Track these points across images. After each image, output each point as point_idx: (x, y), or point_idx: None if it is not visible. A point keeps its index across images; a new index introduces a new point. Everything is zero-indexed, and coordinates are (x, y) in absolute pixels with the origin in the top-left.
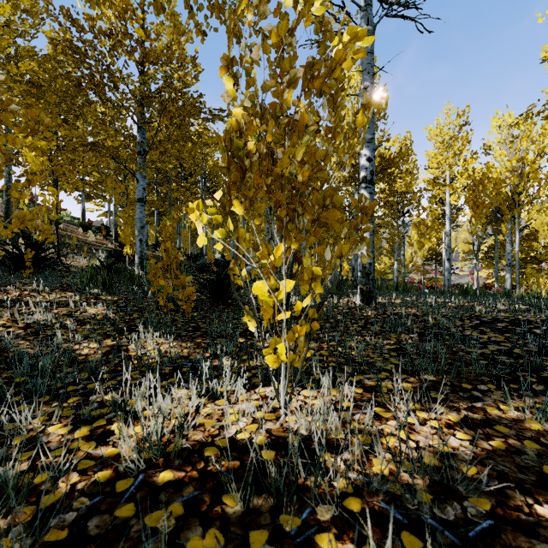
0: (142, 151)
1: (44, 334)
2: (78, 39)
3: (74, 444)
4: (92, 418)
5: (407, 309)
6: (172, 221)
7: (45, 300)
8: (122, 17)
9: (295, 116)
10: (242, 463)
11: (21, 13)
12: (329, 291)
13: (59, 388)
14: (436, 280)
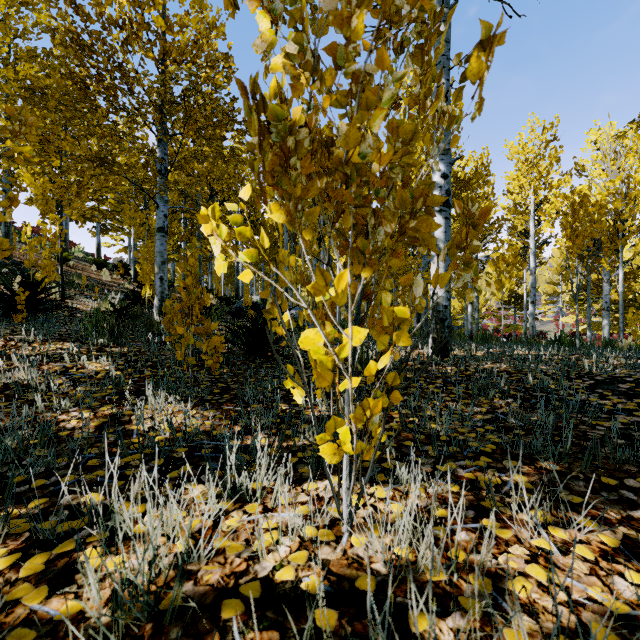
0: (163, 169)
1: (24, 398)
2: (83, 31)
3: (12, 592)
4: (57, 537)
5: (494, 364)
6: (194, 250)
7: (36, 352)
8: (137, 2)
9: (368, 66)
10: (283, 637)
11: (20, 6)
12: (415, 344)
13: (22, 482)
14: (515, 327)
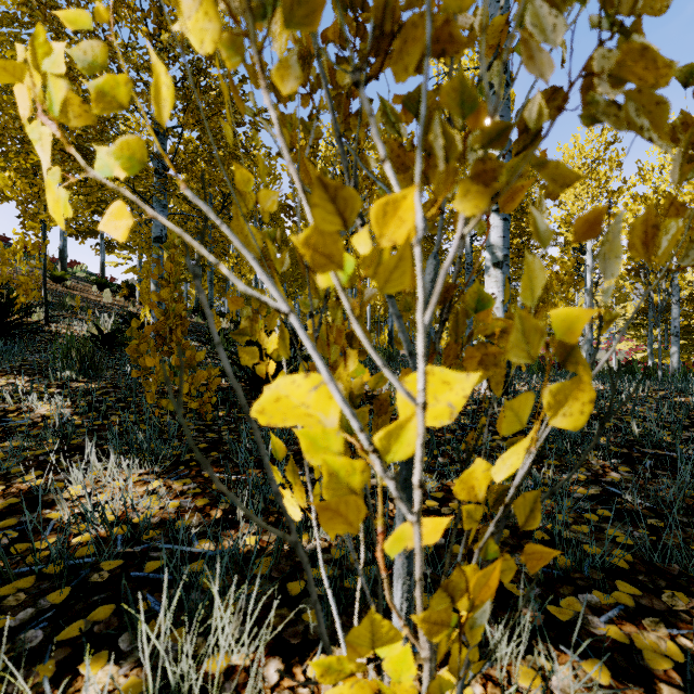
0: (161, 168)
1: None
2: None
3: None
4: None
5: None
6: (171, 251)
7: None
8: None
9: None
10: None
11: None
12: None
13: None
14: None
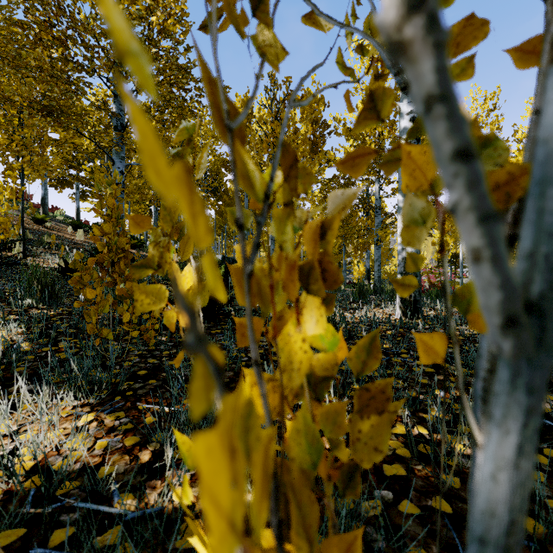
0: (119, 125)
1: None
2: None
3: None
4: None
5: None
6: (112, 187)
7: None
8: None
9: None
10: None
11: None
12: None
13: None
14: (451, 283)
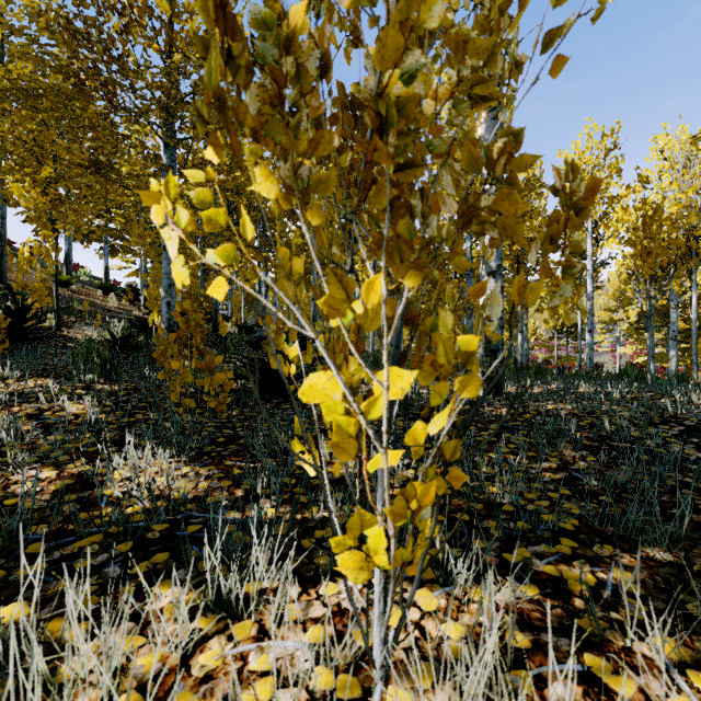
0: None
1: None
2: (75, 16)
3: None
4: None
5: (556, 404)
6: (192, 266)
7: (9, 390)
8: None
9: None
10: None
11: None
12: (483, 393)
13: None
14: (568, 359)
